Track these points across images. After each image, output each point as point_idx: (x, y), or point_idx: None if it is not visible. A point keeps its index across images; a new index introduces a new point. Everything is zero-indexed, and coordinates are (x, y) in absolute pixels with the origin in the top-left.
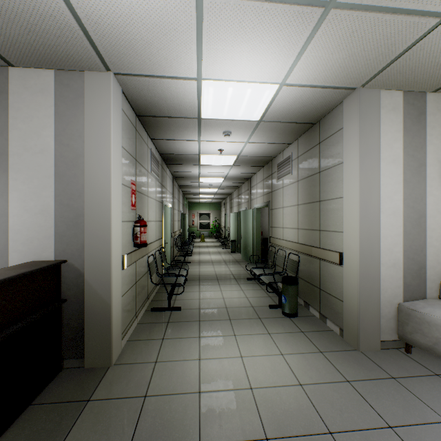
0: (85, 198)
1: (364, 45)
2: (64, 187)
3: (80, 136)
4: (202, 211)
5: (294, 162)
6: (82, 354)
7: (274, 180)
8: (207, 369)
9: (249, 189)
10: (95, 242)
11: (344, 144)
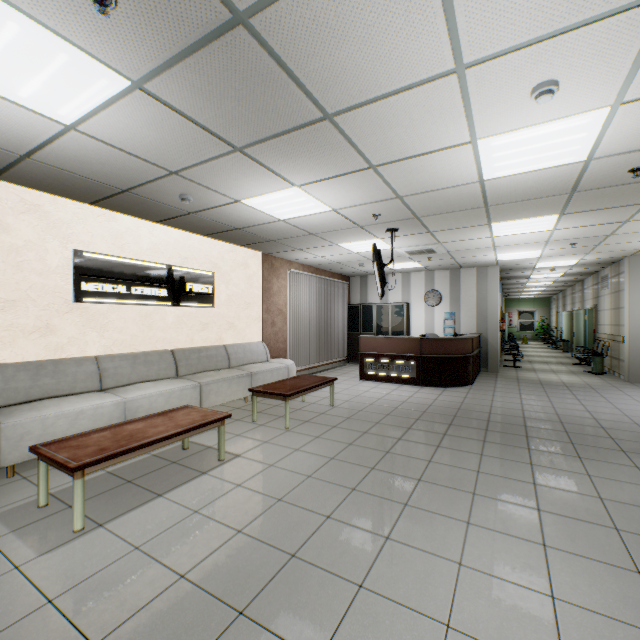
0: (487, 312)
1: (612, 253)
2: (479, 308)
3: (485, 289)
4: (523, 308)
5: (608, 280)
6: (486, 367)
7: (599, 289)
8: (540, 376)
9: (581, 291)
10: (491, 327)
11: (624, 281)
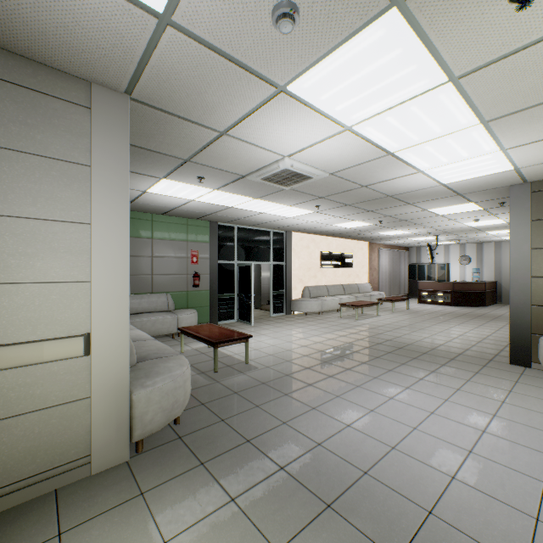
0: (501, 268)
1: None
2: (496, 266)
3: (500, 255)
4: None
5: None
6: (500, 301)
7: None
8: None
9: None
10: (504, 277)
11: None
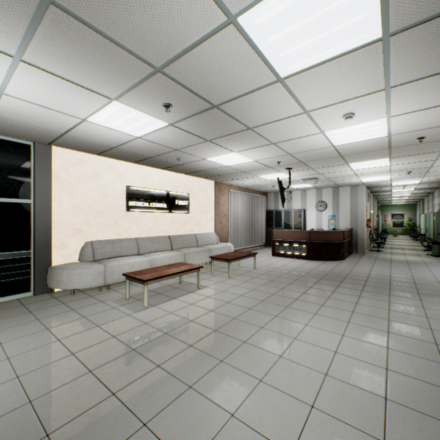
0: (357, 214)
1: None
2: (352, 212)
3: (356, 200)
4: (395, 211)
5: None
6: (356, 250)
7: None
8: (393, 257)
9: (432, 200)
10: (360, 225)
11: None
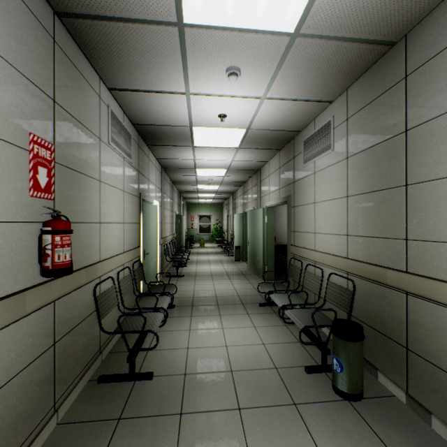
0: None
1: None
2: None
3: None
4: (202, 212)
5: (339, 129)
6: None
7: (298, 165)
8: None
9: (258, 184)
10: None
11: None
